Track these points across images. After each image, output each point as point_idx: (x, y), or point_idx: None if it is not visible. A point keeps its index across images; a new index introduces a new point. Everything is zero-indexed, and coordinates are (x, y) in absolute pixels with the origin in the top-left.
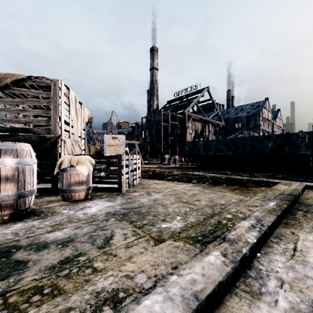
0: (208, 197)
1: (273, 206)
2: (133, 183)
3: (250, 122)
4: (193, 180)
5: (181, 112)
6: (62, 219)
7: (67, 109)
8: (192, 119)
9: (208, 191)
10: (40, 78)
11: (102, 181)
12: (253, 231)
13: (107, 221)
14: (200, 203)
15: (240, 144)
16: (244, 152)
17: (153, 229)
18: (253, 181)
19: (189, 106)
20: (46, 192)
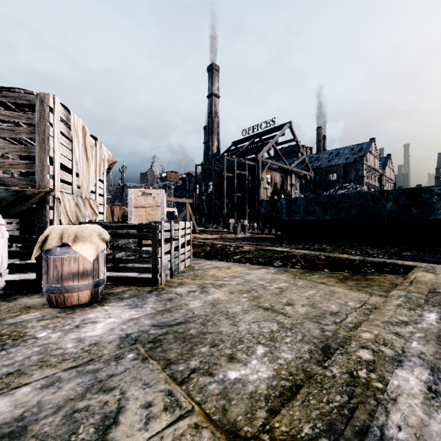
0: (305, 296)
1: (438, 324)
2: (179, 268)
3: (350, 172)
4: (275, 262)
5: (252, 157)
6: (28, 356)
7: (67, 145)
8: (268, 167)
9: (302, 284)
10: (16, 89)
11: (126, 267)
12: (438, 407)
13: (119, 361)
14: (295, 311)
15: (342, 203)
16: (348, 216)
17: (210, 387)
18: (370, 264)
19: (263, 149)
20: (26, 287)
